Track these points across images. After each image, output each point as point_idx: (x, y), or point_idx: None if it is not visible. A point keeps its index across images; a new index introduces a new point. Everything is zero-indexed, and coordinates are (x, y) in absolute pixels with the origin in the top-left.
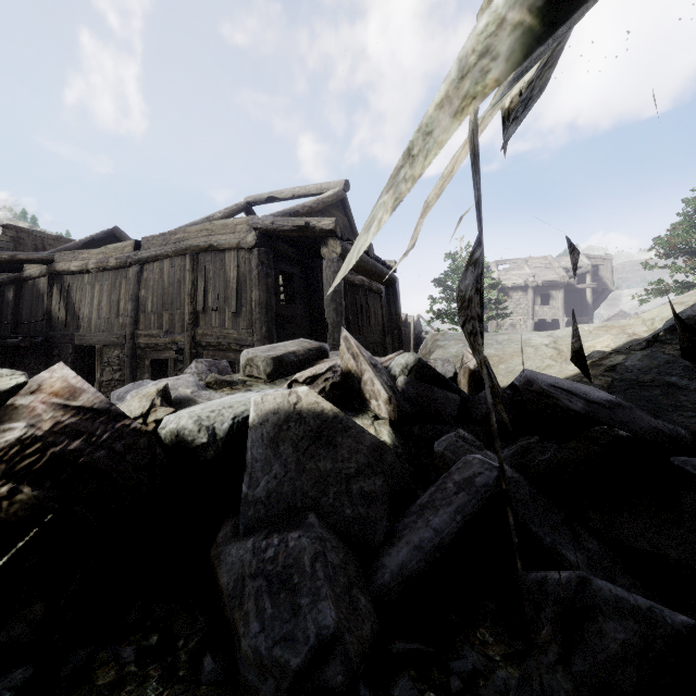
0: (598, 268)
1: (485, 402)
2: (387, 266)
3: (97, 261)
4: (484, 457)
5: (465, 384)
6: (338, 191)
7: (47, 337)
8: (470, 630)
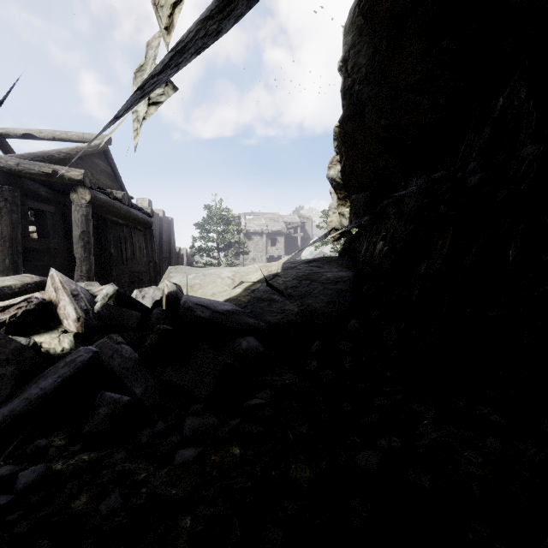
0: (305, 224)
1: (154, 316)
2: (144, 212)
3: None
4: (118, 348)
5: (164, 304)
6: (100, 144)
7: None
8: (53, 433)
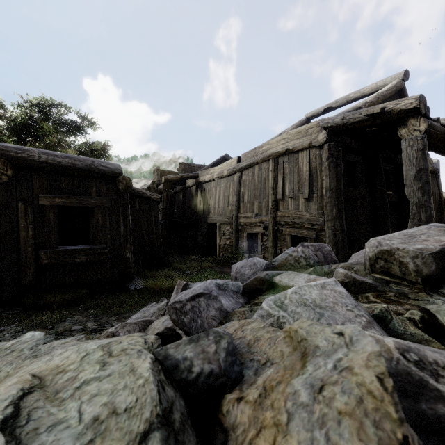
0: None
1: None
2: None
3: (218, 173)
4: None
5: None
6: (397, 83)
7: (195, 218)
8: None
